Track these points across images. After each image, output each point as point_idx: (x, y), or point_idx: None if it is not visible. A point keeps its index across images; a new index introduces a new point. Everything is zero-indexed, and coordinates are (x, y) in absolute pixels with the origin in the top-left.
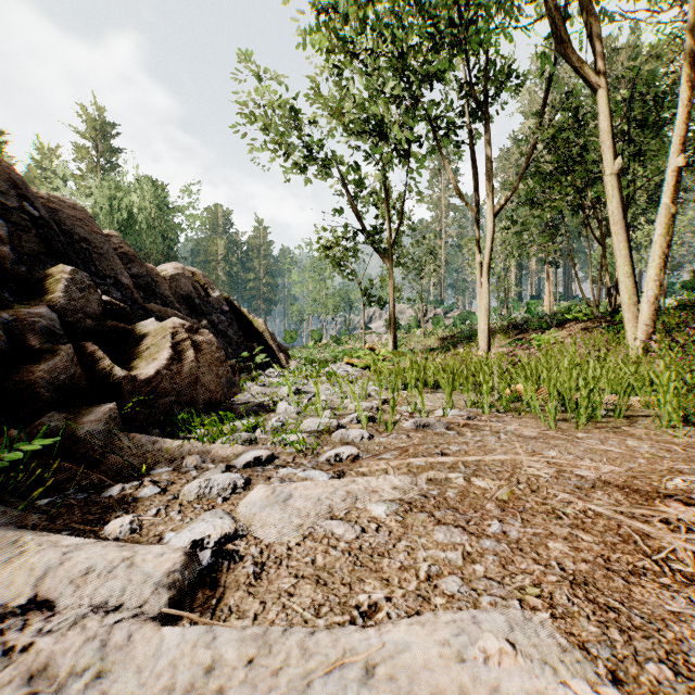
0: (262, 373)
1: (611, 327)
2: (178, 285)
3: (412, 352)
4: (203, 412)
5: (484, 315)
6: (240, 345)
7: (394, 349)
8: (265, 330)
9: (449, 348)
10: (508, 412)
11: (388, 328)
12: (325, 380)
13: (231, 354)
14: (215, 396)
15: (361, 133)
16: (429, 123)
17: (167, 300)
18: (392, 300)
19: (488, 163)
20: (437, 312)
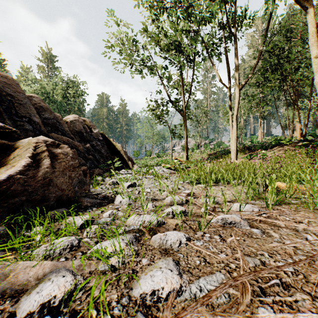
0: (117, 172)
1: (305, 147)
2: (74, 125)
3: (195, 161)
4: (54, 206)
5: (234, 142)
6: (108, 157)
7: (187, 159)
8: (121, 150)
9: (213, 159)
10: (281, 204)
11: (182, 149)
12: (148, 180)
13: (102, 162)
14: (67, 193)
15: (170, 50)
16: (205, 44)
17: (66, 132)
18: (186, 135)
19: (236, 62)
20: (205, 142)
